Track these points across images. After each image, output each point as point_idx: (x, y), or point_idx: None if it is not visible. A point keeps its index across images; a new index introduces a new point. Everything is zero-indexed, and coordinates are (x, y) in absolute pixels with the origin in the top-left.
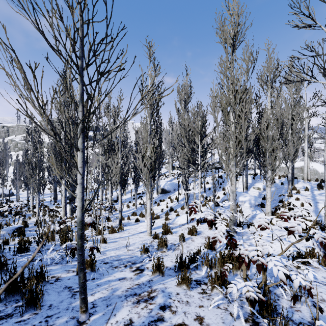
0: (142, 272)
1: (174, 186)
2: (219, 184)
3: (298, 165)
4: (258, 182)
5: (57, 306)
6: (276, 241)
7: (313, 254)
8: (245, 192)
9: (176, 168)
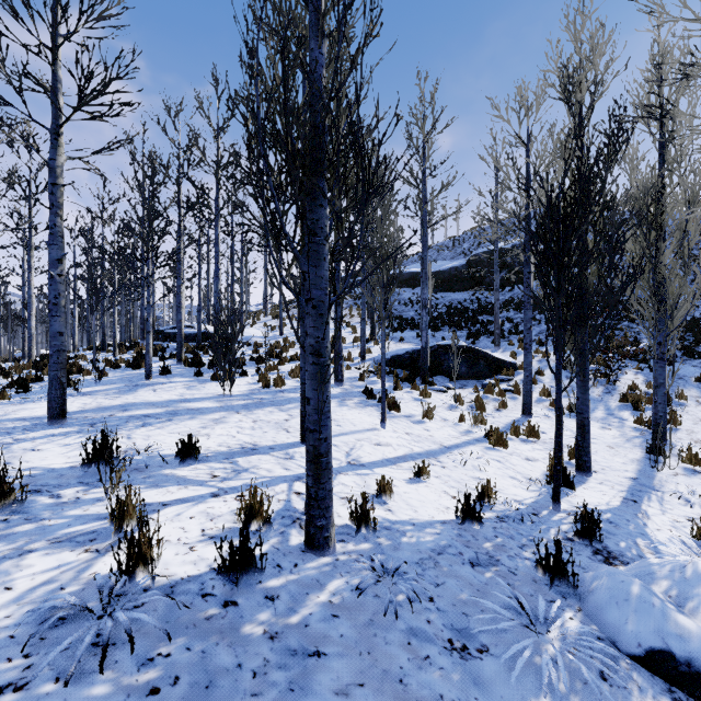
0: (695, 401)
1: None
2: None
3: None
4: None
5: (693, 384)
6: None
7: None
8: None
9: None
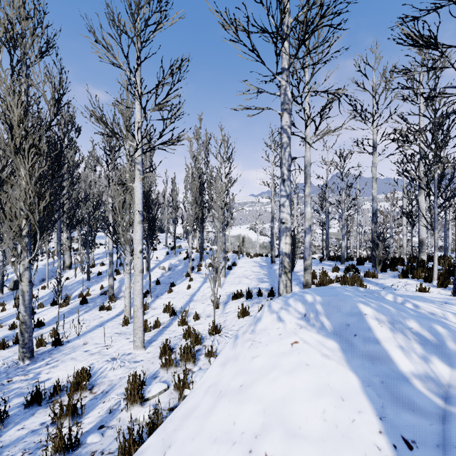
0: None
1: (45, 274)
2: (119, 265)
3: (236, 233)
4: (171, 258)
5: None
6: (86, 358)
7: (84, 377)
8: (145, 275)
9: (75, 240)
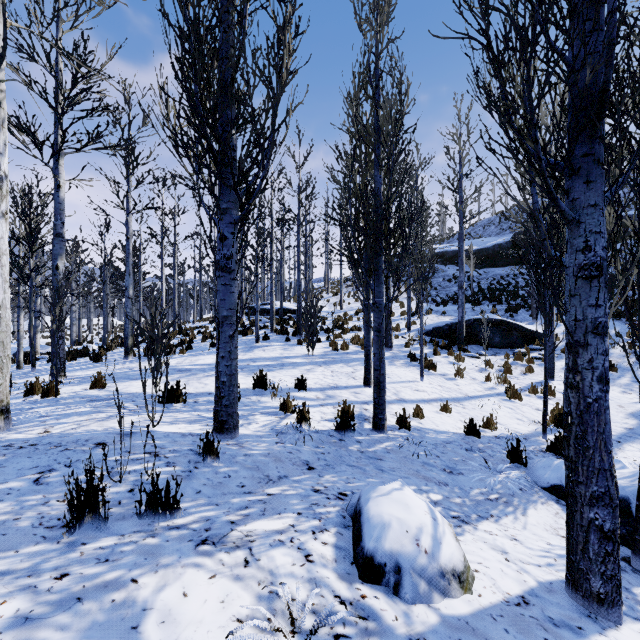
0: None
1: None
2: None
3: None
4: None
5: None
6: None
7: None
8: None
9: None
